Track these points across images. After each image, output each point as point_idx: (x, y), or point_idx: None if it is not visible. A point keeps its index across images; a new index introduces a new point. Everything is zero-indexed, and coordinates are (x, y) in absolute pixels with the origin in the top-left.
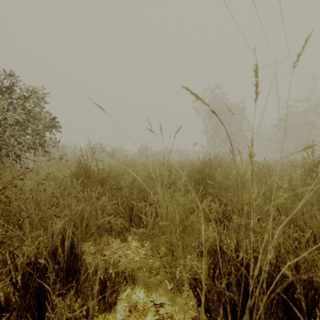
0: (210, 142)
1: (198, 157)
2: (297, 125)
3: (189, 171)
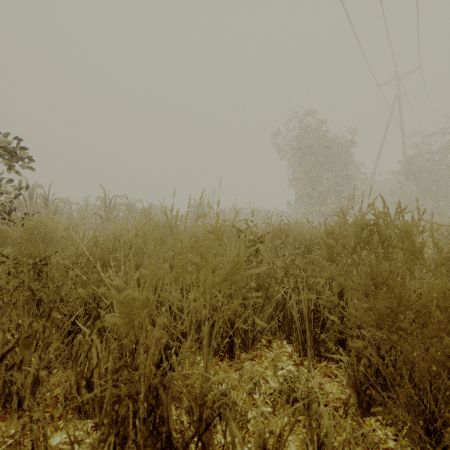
0: (303, 197)
1: (342, 210)
2: (436, 170)
3: (385, 269)
